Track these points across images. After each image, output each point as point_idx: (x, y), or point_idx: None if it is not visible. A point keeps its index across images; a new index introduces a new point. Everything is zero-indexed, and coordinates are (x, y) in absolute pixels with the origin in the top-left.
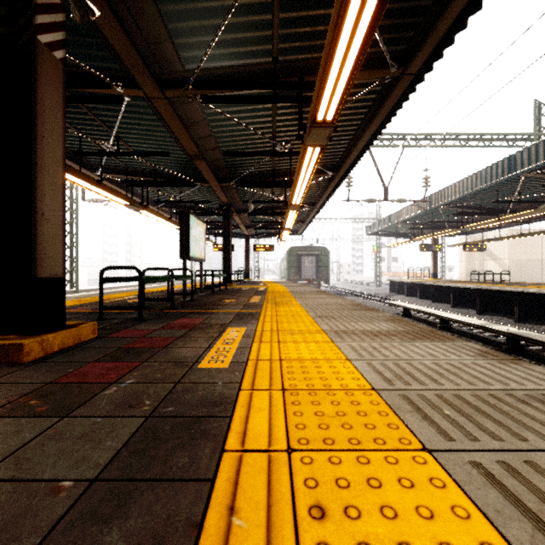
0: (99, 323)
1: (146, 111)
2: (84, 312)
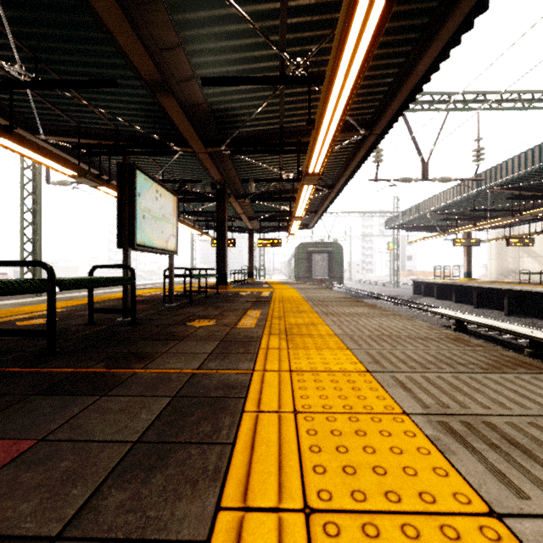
0: None
1: None
2: None
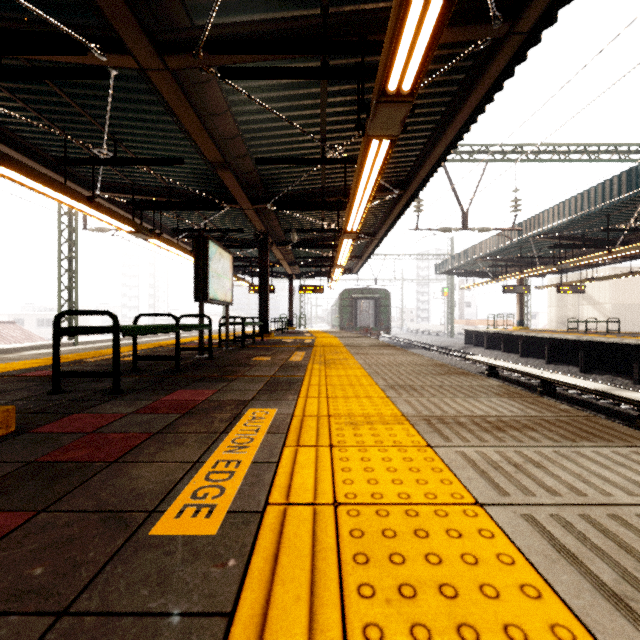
0: (47, 399)
1: (147, 99)
2: (46, 377)
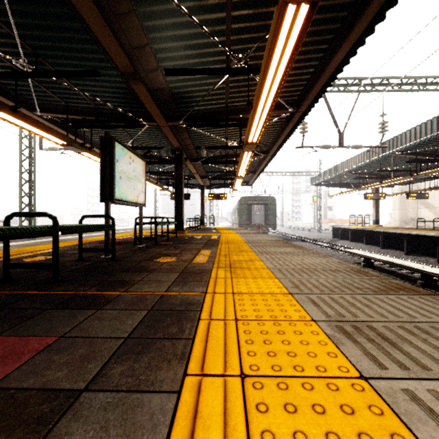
0: None
1: None
2: None
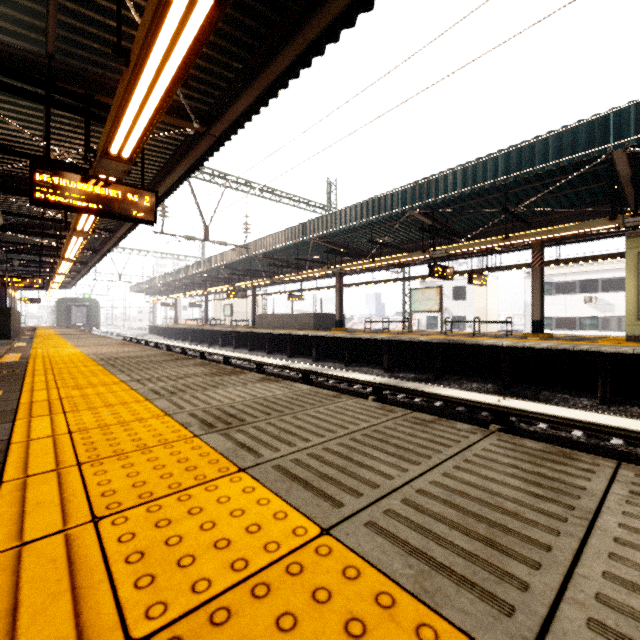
0: None
1: None
2: None
